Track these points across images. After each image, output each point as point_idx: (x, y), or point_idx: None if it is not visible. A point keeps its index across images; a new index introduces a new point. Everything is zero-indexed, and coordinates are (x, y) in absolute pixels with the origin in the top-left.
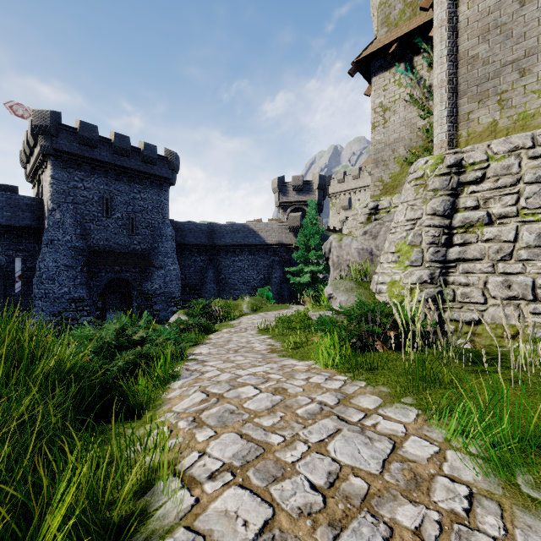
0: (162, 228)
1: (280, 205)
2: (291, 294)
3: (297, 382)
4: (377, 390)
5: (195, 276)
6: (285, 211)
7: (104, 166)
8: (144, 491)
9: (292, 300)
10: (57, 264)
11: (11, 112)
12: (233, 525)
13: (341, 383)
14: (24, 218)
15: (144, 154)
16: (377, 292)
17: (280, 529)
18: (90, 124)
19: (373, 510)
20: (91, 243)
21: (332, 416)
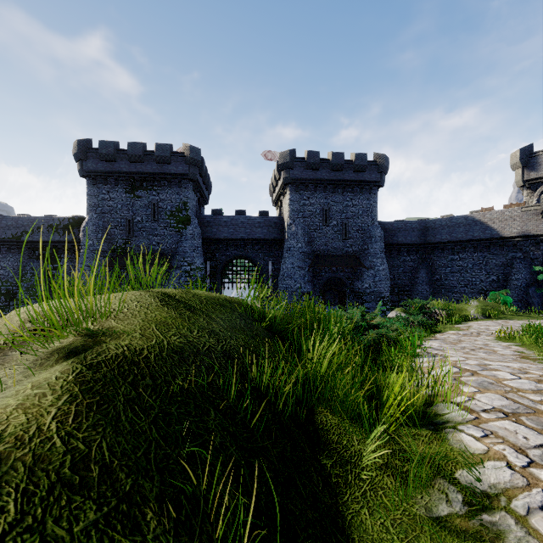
0: (371, 230)
1: (524, 185)
2: None
3: None
4: None
5: (404, 277)
6: (533, 191)
7: (323, 183)
8: (429, 405)
9: None
10: (293, 265)
11: (265, 158)
12: (514, 435)
13: None
14: (273, 233)
15: (355, 164)
16: None
17: None
18: (314, 152)
19: None
20: (314, 248)
21: None
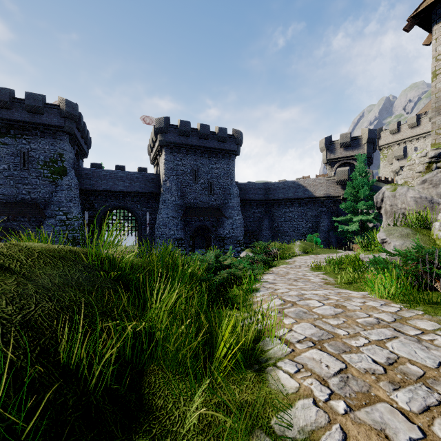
0: (230, 188)
1: (327, 162)
2: (338, 241)
3: (354, 303)
4: (435, 319)
5: (254, 224)
6: (332, 167)
7: (193, 148)
8: (258, 341)
9: (340, 246)
10: (167, 215)
11: (143, 122)
12: (319, 365)
13: (396, 309)
14: (151, 187)
15: (218, 135)
16: (438, 238)
17: (351, 375)
18: (185, 121)
19: (428, 385)
20: (186, 201)
21: (389, 328)
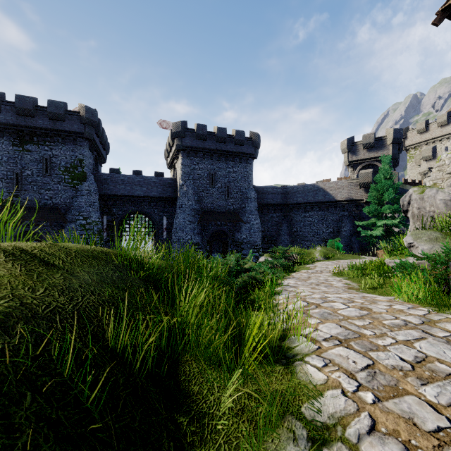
0: (248, 192)
1: (349, 164)
2: (361, 247)
3: (380, 306)
4: None
5: (272, 229)
6: (354, 169)
7: (210, 152)
8: (284, 339)
9: (363, 252)
10: (184, 220)
11: (160, 126)
12: (346, 360)
13: (424, 312)
14: (167, 192)
15: (235, 138)
16: None
17: (379, 370)
18: (202, 125)
19: None
20: (203, 206)
21: (417, 329)
